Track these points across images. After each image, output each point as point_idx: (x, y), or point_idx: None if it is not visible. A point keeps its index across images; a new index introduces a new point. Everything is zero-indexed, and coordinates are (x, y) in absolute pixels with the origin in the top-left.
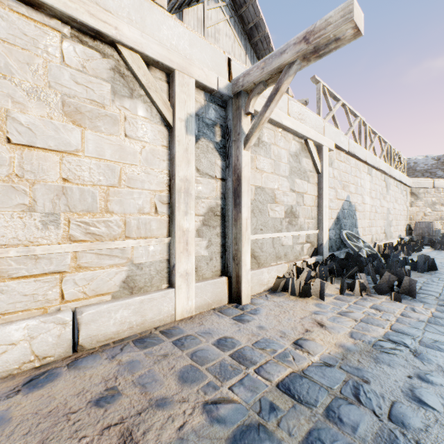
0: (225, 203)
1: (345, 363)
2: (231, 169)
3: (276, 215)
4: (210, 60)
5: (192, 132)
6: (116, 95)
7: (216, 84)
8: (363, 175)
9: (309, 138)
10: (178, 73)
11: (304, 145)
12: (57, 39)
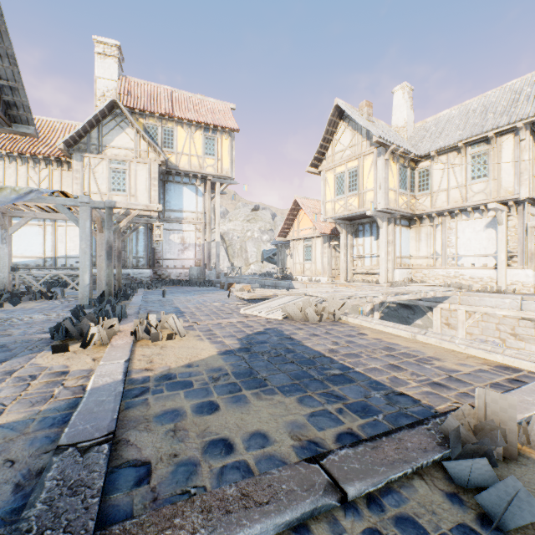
0: None
1: None
2: None
3: None
4: None
5: None
6: None
7: None
8: None
9: None
10: None
11: None
12: (517, 320)
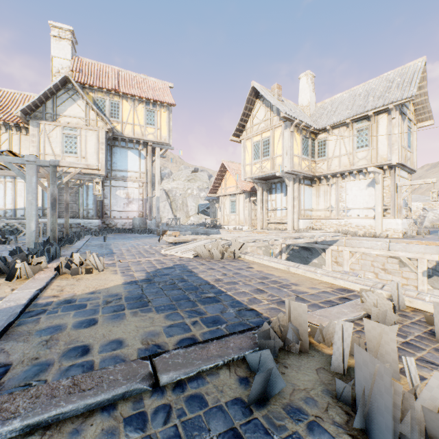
0: None
1: None
2: None
3: None
4: (435, 251)
5: (425, 275)
6: (399, 267)
7: (437, 259)
8: None
9: None
10: (418, 259)
11: None
12: (386, 258)
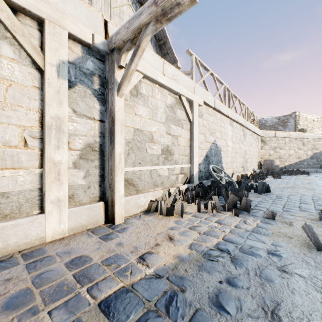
0: (103, 141)
1: (174, 273)
2: (108, 112)
3: (154, 152)
4: (85, 18)
5: (65, 76)
6: None
7: (91, 39)
8: (227, 125)
9: (182, 94)
10: (49, 23)
11: (178, 100)
12: None
